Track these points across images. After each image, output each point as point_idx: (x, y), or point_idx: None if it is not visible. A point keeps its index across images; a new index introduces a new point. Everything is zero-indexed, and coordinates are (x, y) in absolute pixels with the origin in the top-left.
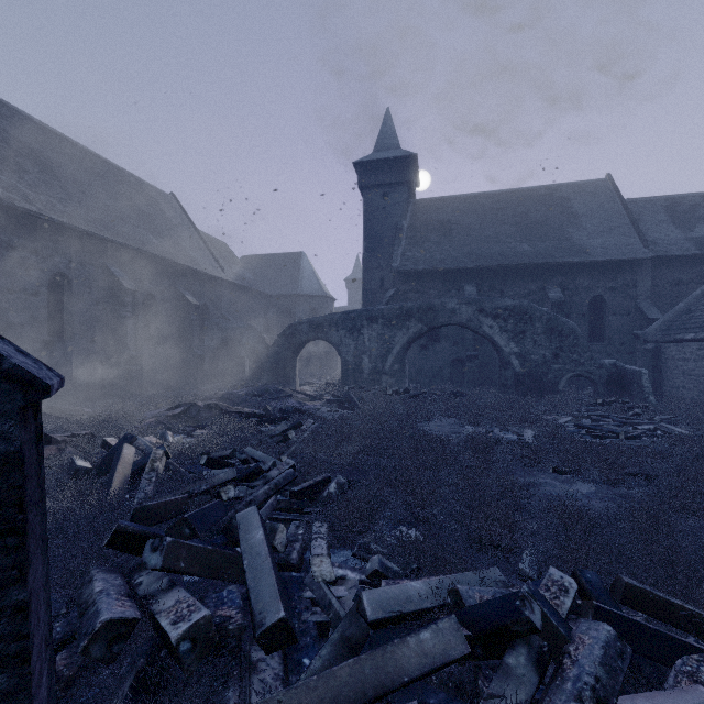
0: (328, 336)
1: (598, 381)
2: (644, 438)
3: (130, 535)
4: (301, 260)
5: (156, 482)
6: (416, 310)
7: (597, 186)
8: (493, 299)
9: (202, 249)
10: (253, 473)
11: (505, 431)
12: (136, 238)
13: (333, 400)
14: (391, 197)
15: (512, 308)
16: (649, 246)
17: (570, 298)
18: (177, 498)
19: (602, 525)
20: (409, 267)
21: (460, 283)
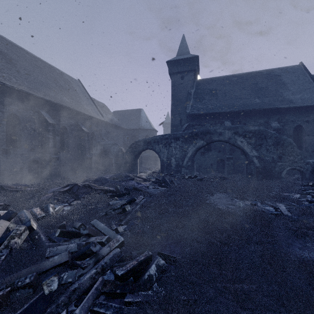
0: (153, 147)
1: (306, 171)
2: None
3: None
4: (141, 112)
5: (7, 258)
6: (200, 133)
7: (295, 68)
8: (243, 127)
9: (92, 105)
10: (85, 254)
11: (262, 204)
12: (57, 98)
13: (156, 182)
14: (185, 78)
15: (254, 131)
16: None
17: (283, 127)
18: None
19: None
20: (195, 112)
21: (222, 120)
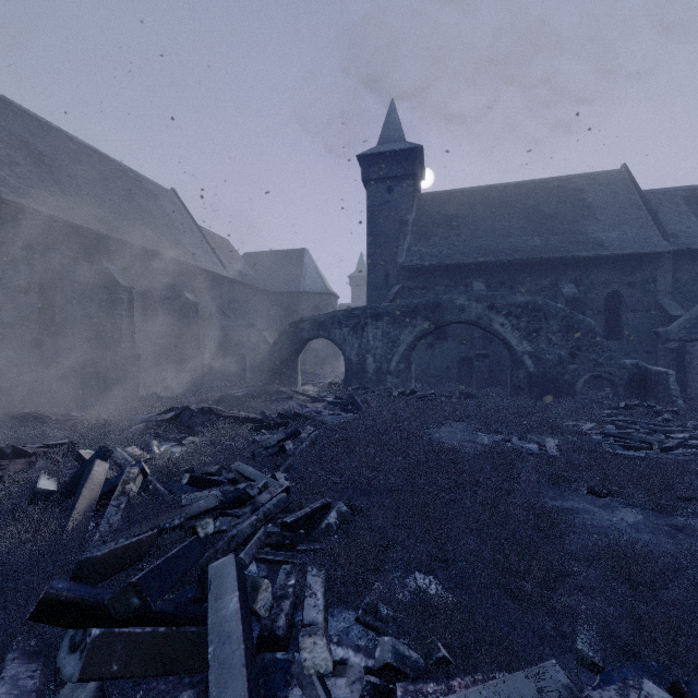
0: (331, 334)
1: (619, 382)
2: (680, 449)
3: (62, 603)
4: (304, 256)
5: (127, 508)
6: (422, 307)
7: (612, 177)
8: (504, 295)
9: (203, 245)
10: (239, 499)
11: (523, 440)
12: (134, 233)
13: (336, 403)
14: (395, 191)
15: (524, 305)
16: (670, 239)
17: (585, 294)
18: (140, 539)
19: (669, 576)
20: (415, 263)
21: (468, 279)
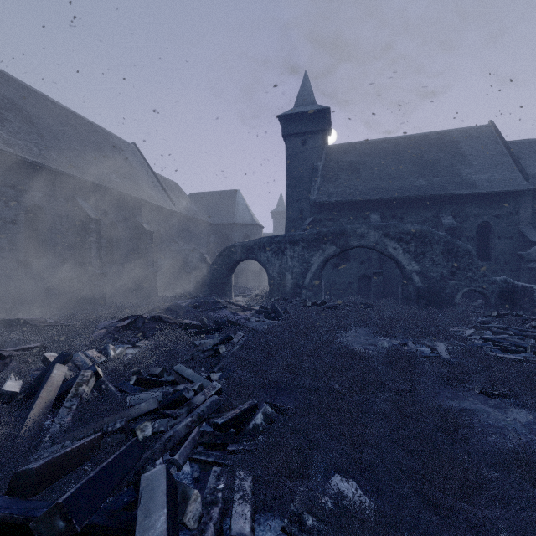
0: (257, 256)
1: (491, 295)
2: None
3: None
4: (237, 196)
5: (78, 408)
6: (330, 235)
7: (482, 131)
8: (397, 225)
9: (157, 186)
10: (176, 401)
11: (417, 343)
12: (101, 177)
13: (261, 311)
14: (308, 143)
15: (413, 232)
16: (529, 180)
17: (460, 224)
18: (82, 444)
19: None
20: (324, 200)
21: (366, 212)
